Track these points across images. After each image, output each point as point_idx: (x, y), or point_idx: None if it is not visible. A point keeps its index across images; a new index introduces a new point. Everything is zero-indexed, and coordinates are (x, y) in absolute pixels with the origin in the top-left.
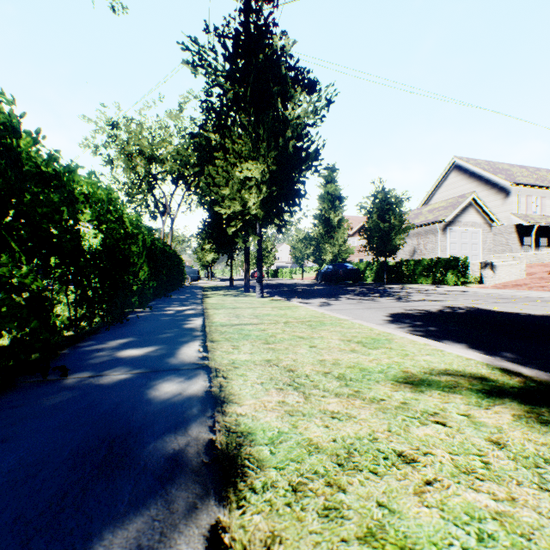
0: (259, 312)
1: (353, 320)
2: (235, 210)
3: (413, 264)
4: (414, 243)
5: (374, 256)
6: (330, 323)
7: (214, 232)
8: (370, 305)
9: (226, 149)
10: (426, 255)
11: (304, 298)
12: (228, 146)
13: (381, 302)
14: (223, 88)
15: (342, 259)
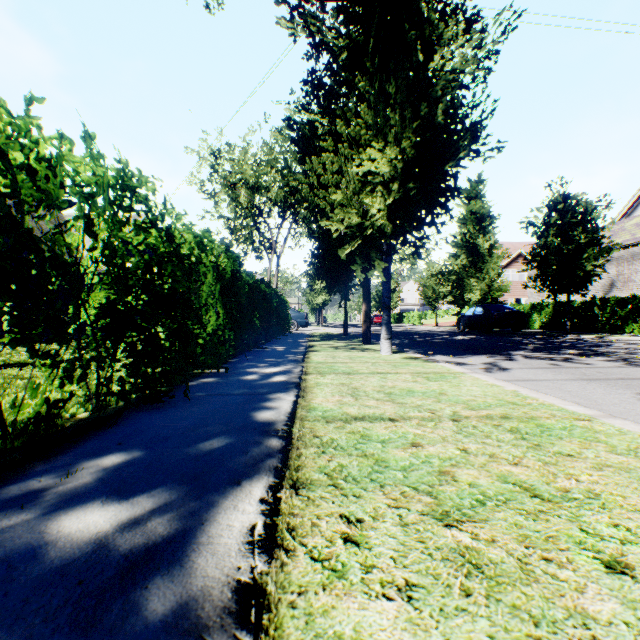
0: (392, 384)
1: (613, 422)
2: (351, 224)
3: (615, 303)
4: (611, 273)
5: (541, 294)
6: (563, 428)
7: (323, 266)
8: (583, 372)
9: (337, 139)
10: (634, 290)
11: (453, 355)
12: (339, 129)
13: (599, 367)
14: (333, 50)
15: (492, 298)
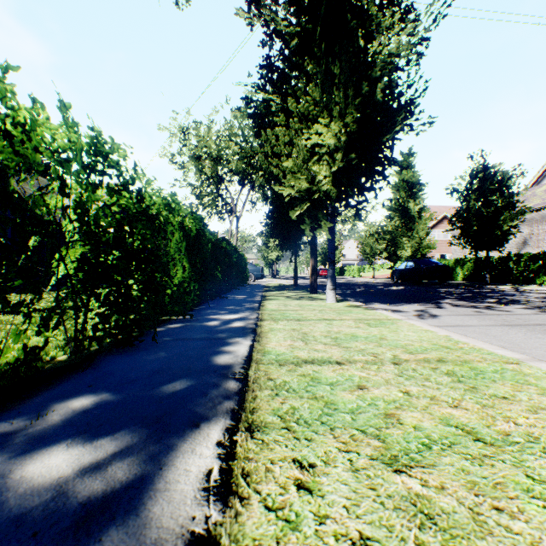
0: (338, 330)
1: (540, 365)
2: (300, 189)
3: (528, 259)
4: (524, 233)
5: (463, 250)
6: (494, 371)
7: (276, 226)
8: (504, 319)
9: (288, 115)
10: (544, 248)
11: (389, 303)
12: (290, 106)
13: (518, 314)
14: (285, 37)
15: (421, 254)
